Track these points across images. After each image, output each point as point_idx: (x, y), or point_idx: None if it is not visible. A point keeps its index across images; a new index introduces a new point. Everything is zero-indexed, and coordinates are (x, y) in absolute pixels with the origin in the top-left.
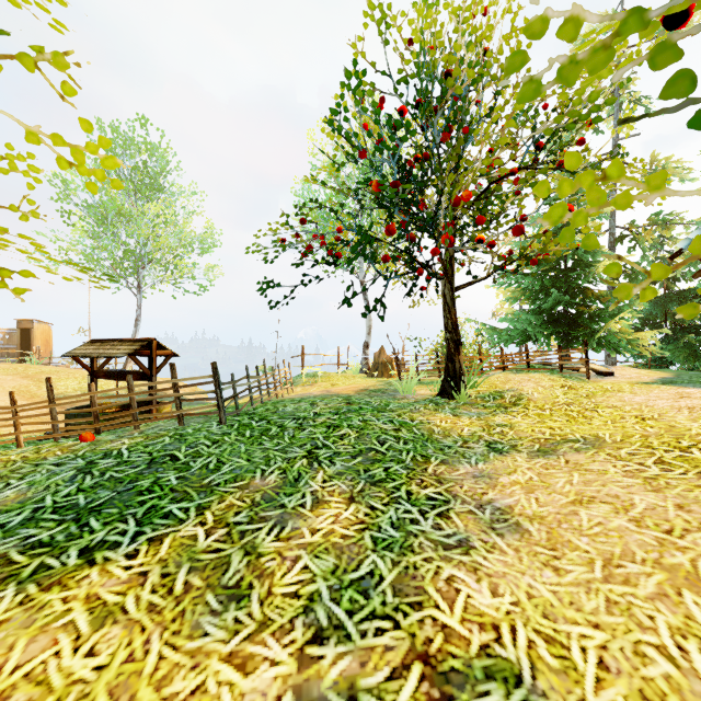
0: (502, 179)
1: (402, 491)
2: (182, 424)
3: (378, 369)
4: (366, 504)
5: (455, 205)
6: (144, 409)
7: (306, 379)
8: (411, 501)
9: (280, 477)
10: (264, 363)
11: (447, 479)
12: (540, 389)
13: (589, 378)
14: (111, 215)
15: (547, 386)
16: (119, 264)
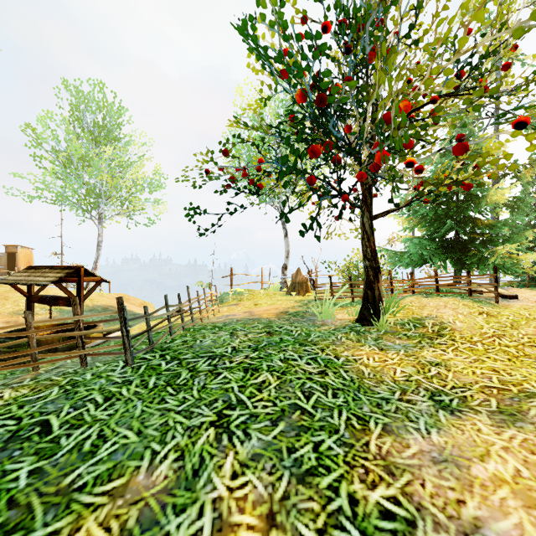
0: (422, 107)
1: (342, 495)
2: (84, 365)
3: (295, 288)
4: (292, 531)
5: (386, 122)
6: (42, 348)
7: (233, 296)
8: (358, 520)
9: (175, 466)
10: (188, 289)
11: (398, 465)
12: (461, 317)
13: (498, 302)
14: (74, 159)
15: (465, 313)
16: (83, 200)
